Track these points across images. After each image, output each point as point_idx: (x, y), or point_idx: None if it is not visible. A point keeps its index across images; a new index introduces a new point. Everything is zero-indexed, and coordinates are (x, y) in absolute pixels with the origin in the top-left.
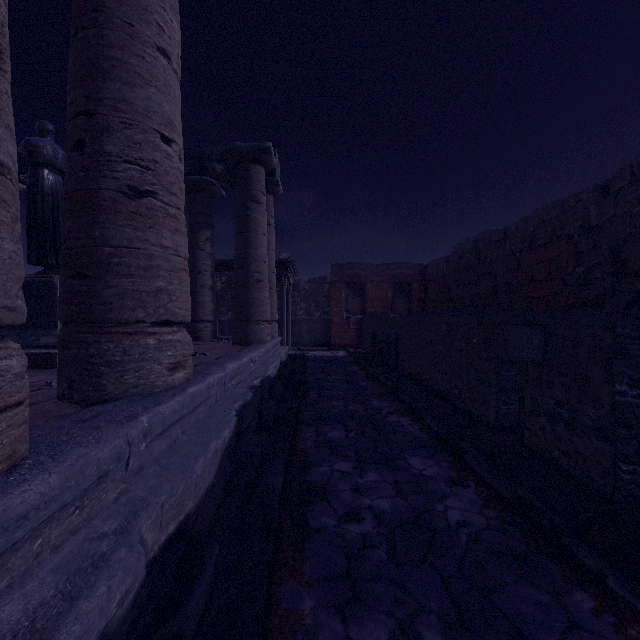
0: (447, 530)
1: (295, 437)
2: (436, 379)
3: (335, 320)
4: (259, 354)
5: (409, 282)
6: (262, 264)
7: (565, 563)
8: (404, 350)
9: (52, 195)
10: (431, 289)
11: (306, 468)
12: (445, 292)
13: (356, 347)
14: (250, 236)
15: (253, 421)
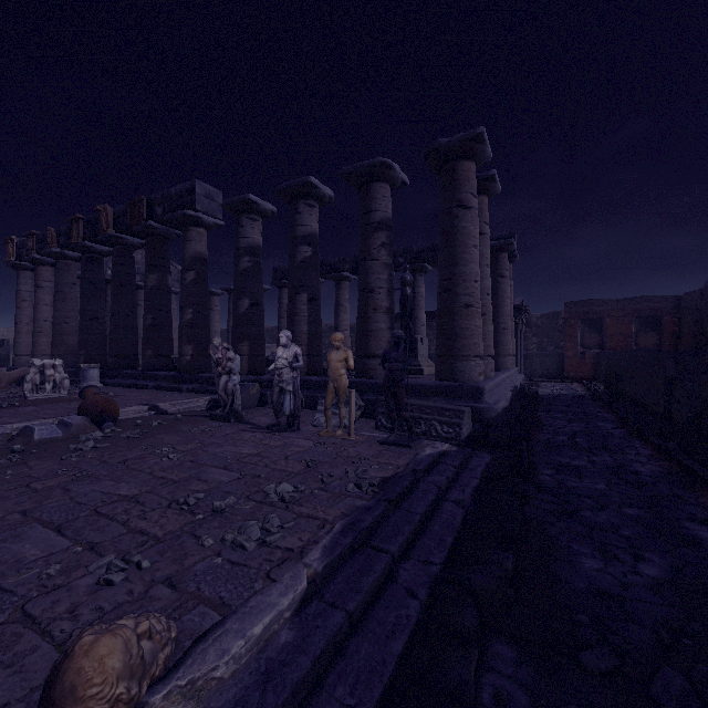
0: (600, 433)
1: (534, 414)
2: (642, 396)
3: (569, 354)
4: (509, 374)
5: (658, 315)
6: (506, 318)
7: (642, 438)
8: (626, 378)
9: (410, 298)
10: (684, 322)
11: (541, 421)
12: (697, 326)
13: (592, 380)
14: (498, 300)
15: (513, 401)
